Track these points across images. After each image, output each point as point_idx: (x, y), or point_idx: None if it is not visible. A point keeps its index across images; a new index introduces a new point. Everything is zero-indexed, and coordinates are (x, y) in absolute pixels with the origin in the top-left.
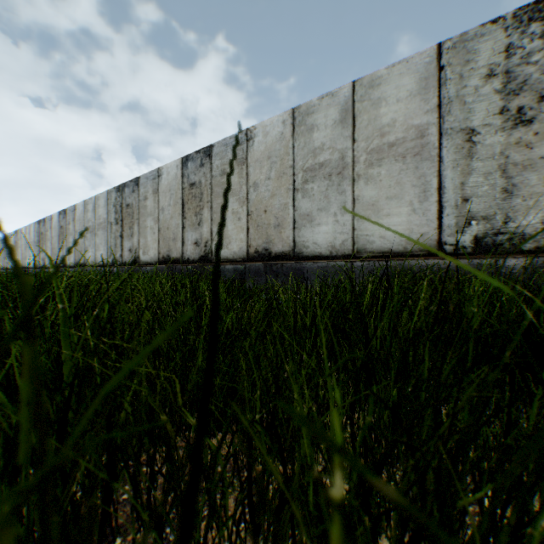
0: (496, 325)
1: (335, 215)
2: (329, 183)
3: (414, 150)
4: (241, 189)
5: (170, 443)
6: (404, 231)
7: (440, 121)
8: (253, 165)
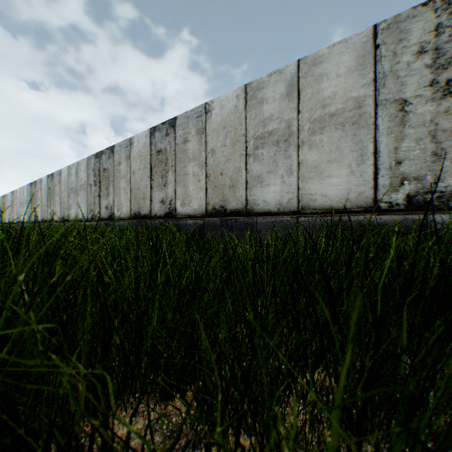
0: (450, 279)
1: (282, 177)
2: (277, 149)
3: (352, 119)
4: (201, 155)
5: (107, 446)
6: (343, 190)
7: (376, 93)
8: (211, 134)
